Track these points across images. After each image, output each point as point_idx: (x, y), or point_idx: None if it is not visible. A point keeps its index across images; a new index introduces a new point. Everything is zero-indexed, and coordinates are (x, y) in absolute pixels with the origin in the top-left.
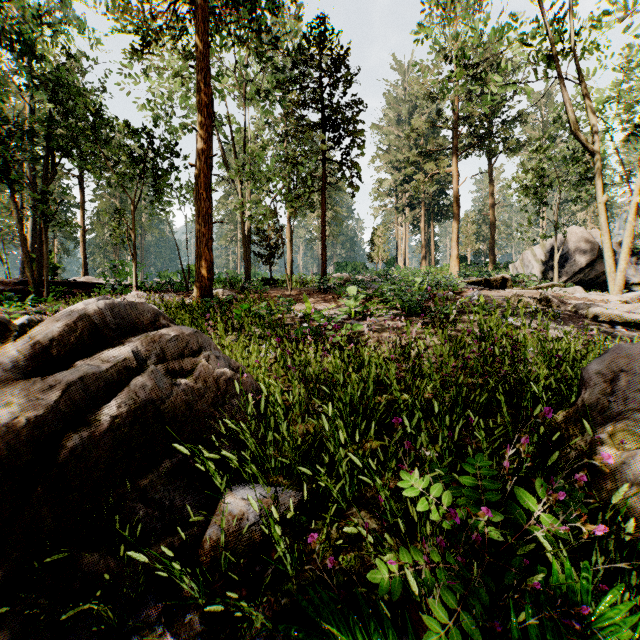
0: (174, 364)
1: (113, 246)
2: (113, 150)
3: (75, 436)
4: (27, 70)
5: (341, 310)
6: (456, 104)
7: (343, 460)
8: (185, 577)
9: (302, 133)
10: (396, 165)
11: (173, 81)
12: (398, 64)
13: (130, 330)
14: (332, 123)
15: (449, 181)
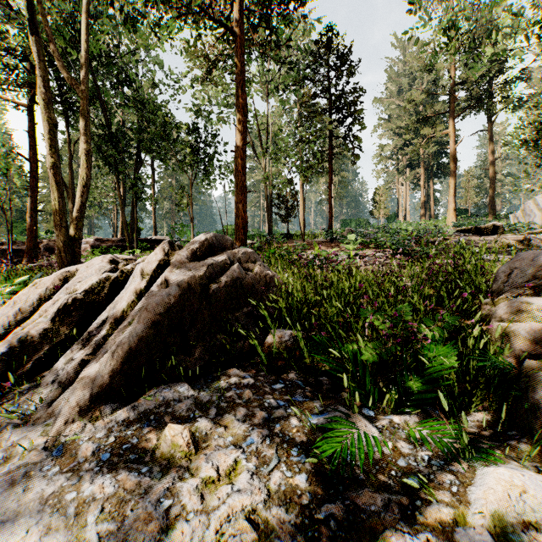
0: (245, 265)
1: (171, 214)
2: (180, 146)
3: (213, 285)
4: (123, 96)
5: (342, 252)
6: (453, 72)
7: (334, 311)
8: (259, 349)
9: (313, 118)
10: (396, 132)
11: (216, 89)
12: (399, 42)
13: (223, 249)
14: (337, 107)
15: (448, 141)
